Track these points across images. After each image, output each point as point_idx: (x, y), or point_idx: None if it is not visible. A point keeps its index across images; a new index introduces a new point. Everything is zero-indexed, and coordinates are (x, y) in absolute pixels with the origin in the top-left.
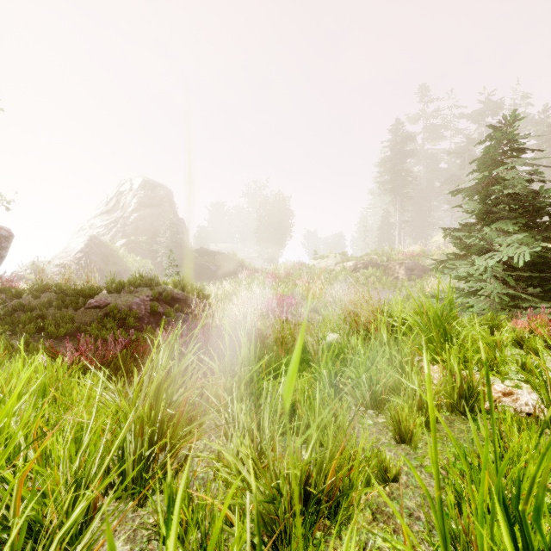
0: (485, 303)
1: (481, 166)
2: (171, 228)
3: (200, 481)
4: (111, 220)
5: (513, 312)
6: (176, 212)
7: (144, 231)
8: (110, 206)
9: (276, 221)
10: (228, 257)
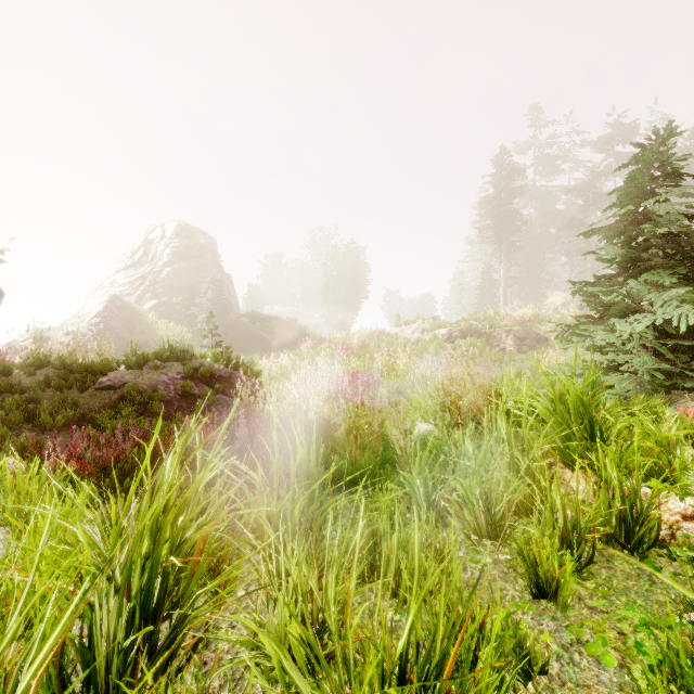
0: (629, 382)
1: (623, 198)
2: (214, 286)
3: (226, 670)
4: (137, 276)
5: (672, 395)
6: (220, 266)
7: (179, 290)
8: (136, 258)
9: (348, 278)
10: (287, 324)
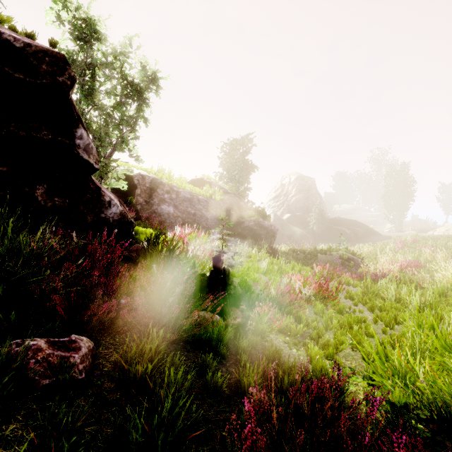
0: None
1: None
2: (318, 207)
3: None
4: (280, 202)
5: None
6: (318, 193)
7: (299, 208)
8: (278, 193)
9: (401, 188)
10: (358, 223)
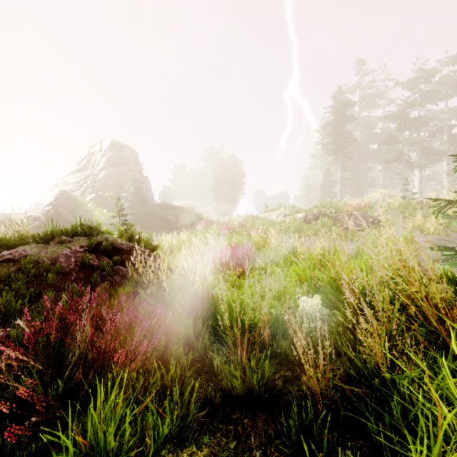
0: None
1: None
2: (135, 184)
3: None
4: (82, 178)
5: None
6: (140, 170)
7: (111, 187)
8: (82, 165)
9: (230, 180)
10: (187, 211)
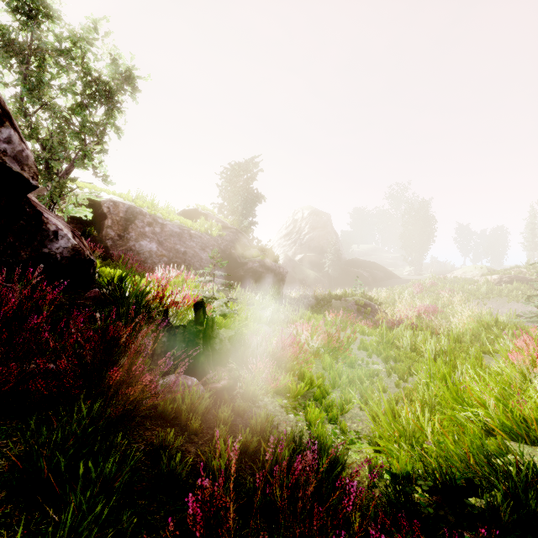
0: None
1: None
2: (334, 246)
3: None
4: (291, 241)
5: None
6: (334, 231)
7: (313, 248)
8: (289, 230)
9: (420, 227)
10: (376, 265)
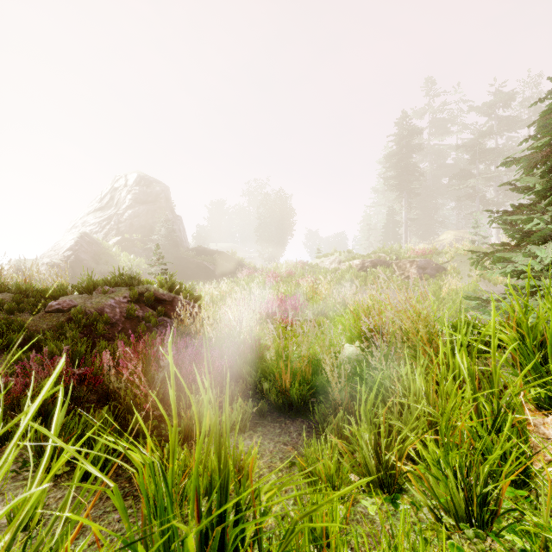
0: None
1: (540, 131)
2: (167, 225)
3: None
4: (104, 217)
5: None
6: (172, 209)
7: (138, 228)
8: (104, 202)
9: (277, 219)
10: (227, 256)
